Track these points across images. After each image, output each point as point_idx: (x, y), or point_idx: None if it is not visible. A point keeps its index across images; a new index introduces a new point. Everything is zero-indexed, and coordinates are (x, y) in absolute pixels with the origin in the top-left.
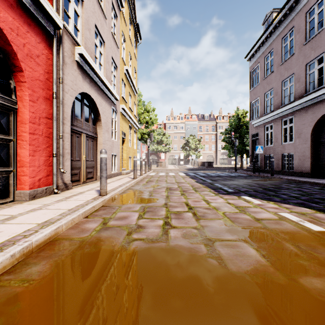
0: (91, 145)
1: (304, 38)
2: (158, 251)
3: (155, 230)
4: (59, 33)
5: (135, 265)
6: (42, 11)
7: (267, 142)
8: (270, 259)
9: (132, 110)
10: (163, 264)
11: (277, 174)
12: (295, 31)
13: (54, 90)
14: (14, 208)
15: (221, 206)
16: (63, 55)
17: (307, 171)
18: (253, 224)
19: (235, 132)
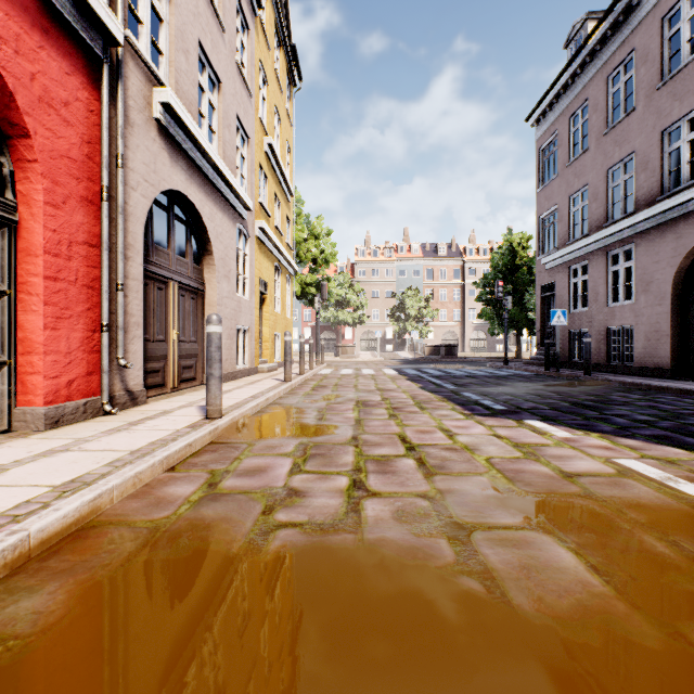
0: (191, 309)
1: (657, 75)
2: (337, 555)
3: (329, 502)
4: (115, 55)
5: (279, 594)
6: (76, 3)
7: (575, 303)
8: (614, 579)
9: (281, 233)
10: (349, 593)
11: (596, 371)
12: (637, 59)
13: (103, 181)
14: (6, 448)
15: (480, 443)
16: (126, 104)
17: (664, 365)
18: (559, 487)
19: (505, 281)
